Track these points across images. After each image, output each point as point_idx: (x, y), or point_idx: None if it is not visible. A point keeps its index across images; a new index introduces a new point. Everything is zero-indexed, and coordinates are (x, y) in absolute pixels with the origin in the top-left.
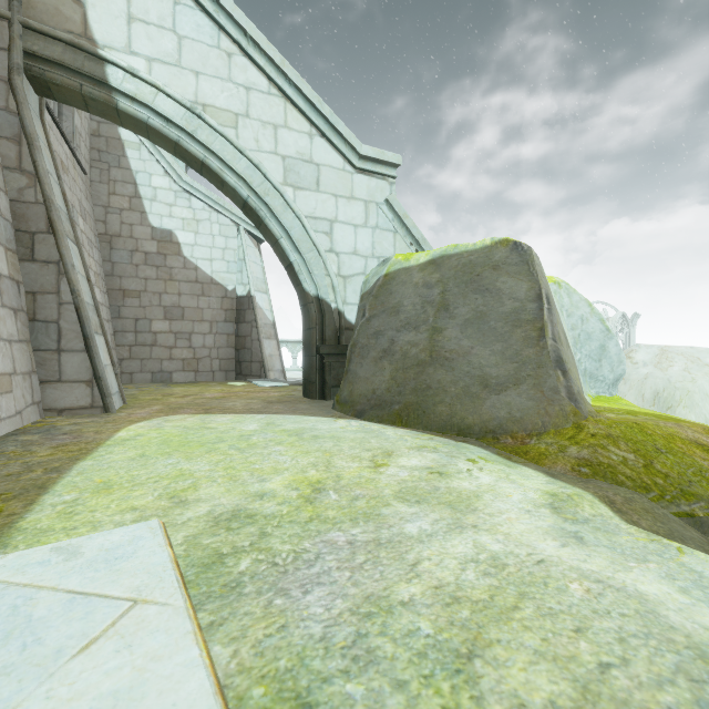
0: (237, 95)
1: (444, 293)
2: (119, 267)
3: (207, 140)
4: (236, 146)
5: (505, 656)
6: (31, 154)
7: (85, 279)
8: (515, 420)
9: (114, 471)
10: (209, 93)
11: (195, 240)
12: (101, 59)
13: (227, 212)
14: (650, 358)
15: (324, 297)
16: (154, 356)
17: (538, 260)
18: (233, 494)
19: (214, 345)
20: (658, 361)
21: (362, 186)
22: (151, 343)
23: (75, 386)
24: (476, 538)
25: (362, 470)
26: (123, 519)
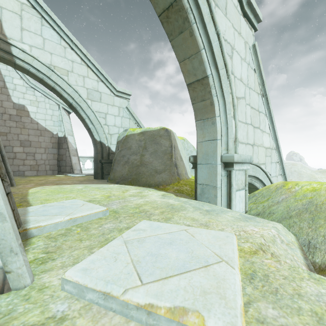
0: (68, 63)
1: (145, 143)
2: None
3: (55, 79)
4: (68, 83)
5: (144, 207)
6: None
7: None
8: (163, 181)
9: (44, 197)
10: (56, 62)
11: (37, 110)
12: (9, 43)
13: (53, 99)
14: None
15: (103, 141)
16: (15, 163)
17: (173, 135)
18: (87, 198)
19: (47, 158)
20: None
21: (117, 101)
22: (13, 158)
23: None
24: (144, 199)
25: (120, 193)
26: None
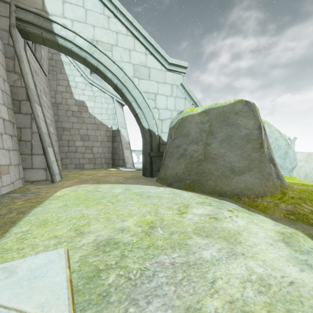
0: (112, 36)
1: (211, 126)
2: (61, 117)
3: (98, 57)
4: (111, 60)
5: None
6: (19, 64)
7: (44, 122)
8: (249, 189)
9: (50, 214)
10: (99, 35)
11: (94, 105)
12: (50, 20)
13: (108, 92)
14: (303, 158)
15: (152, 129)
16: (76, 157)
17: (258, 109)
18: (107, 229)
19: (102, 152)
20: (307, 159)
21: (170, 77)
22: (75, 151)
23: (39, 170)
24: (246, 263)
25: (174, 215)
26: (49, 243)
